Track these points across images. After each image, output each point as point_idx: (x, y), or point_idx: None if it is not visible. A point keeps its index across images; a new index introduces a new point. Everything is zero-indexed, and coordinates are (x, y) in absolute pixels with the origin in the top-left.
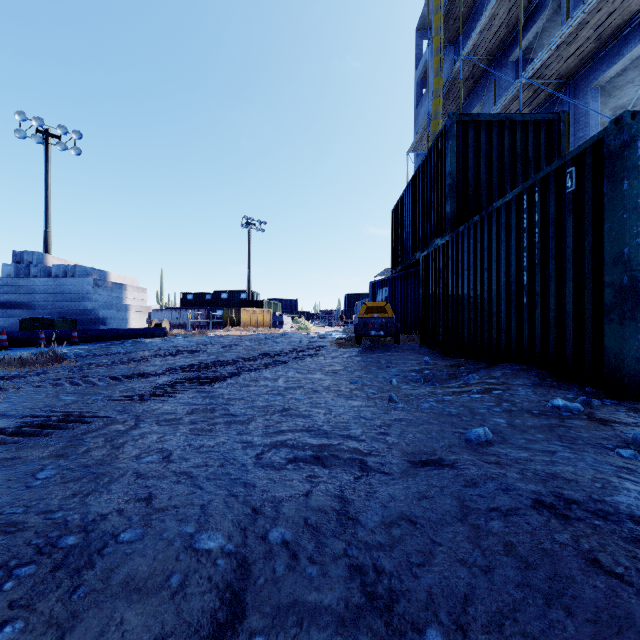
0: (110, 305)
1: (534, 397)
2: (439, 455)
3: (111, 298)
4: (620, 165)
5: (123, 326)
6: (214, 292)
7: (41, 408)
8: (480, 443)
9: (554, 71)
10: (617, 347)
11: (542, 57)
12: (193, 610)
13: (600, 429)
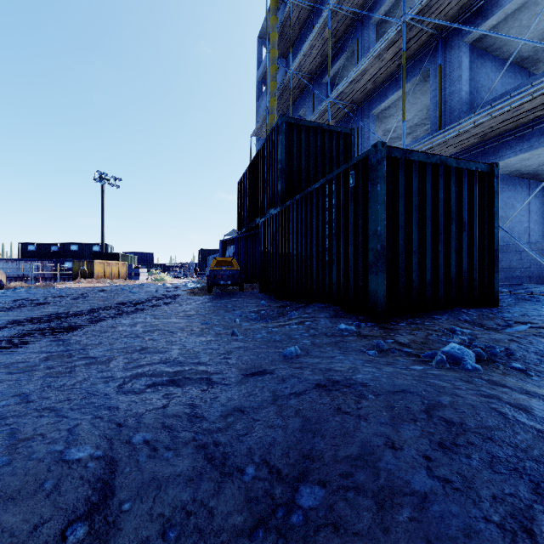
0: None
1: (330, 324)
2: (264, 367)
3: None
4: (376, 174)
5: None
6: (62, 244)
7: None
8: (292, 357)
9: (349, 98)
10: (375, 289)
11: (342, 86)
12: (68, 500)
13: (362, 341)
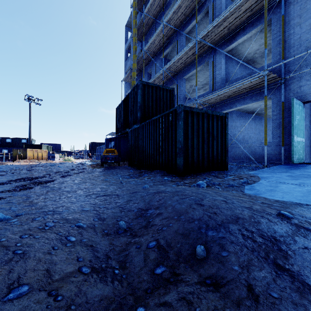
0: None
1: (161, 178)
2: (136, 191)
3: None
4: (179, 117)
5: None
6: (0, 138)
7: None
8: (146, 188)
9: (173, 69)
10: (179, 163)
11: (169, 64)
12: (90, 216)
13: (172, 183)
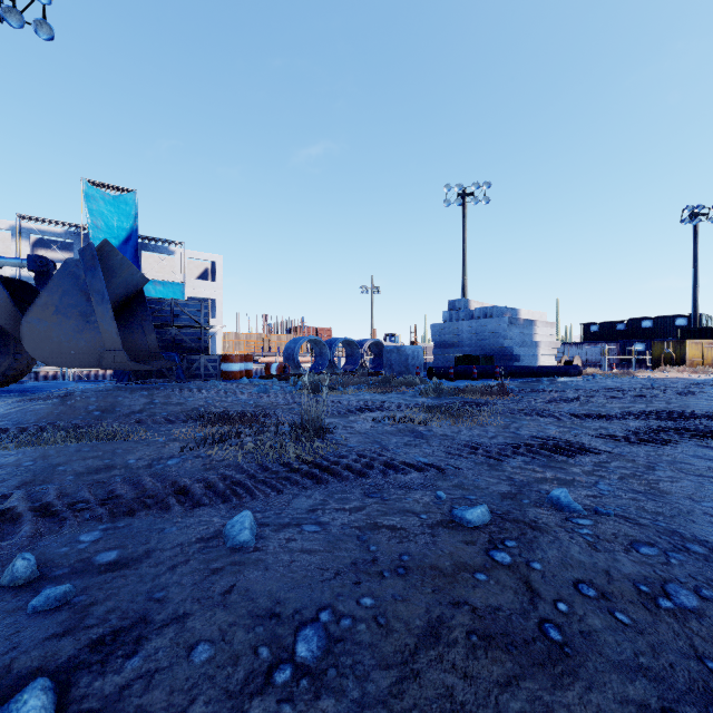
0: (521, 342)
1: None
2: None
3: (522, 335)
4: None
5: (533, 363)
6: (629, 320)
7: (536, 432)
8: None
9: None
10: None
11: None
12: None
13: None
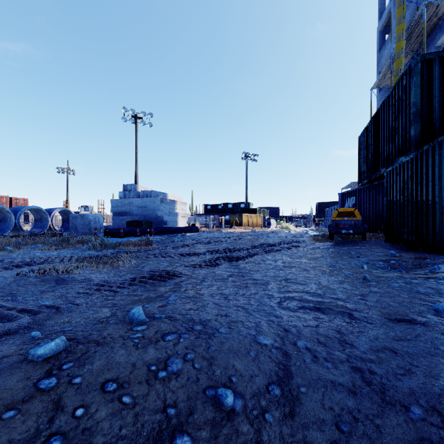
0: (168, 213)
1: None
2: (411, 317)
3: (169, 209)
4: None
5: (175, 225)
6: (223, 203)
7: (154, 268)
8: None
9: None
10: None
11: None
12: (265, 368)
13: None
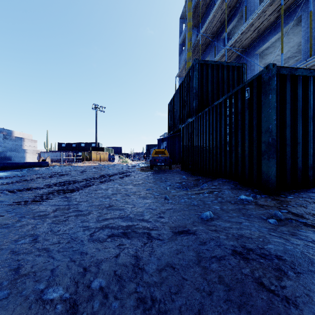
0: (14, 149)
1: (232, 194)
2: (188, 227)
3: (14, 145)
4: (268, 87)
5: (22, 161)
6: (77, 143)
7: None
8: (207, 219)
9: (240, 44)
10: (267, 170)
11: (235, 37)
12: None
13: (260, 209)
